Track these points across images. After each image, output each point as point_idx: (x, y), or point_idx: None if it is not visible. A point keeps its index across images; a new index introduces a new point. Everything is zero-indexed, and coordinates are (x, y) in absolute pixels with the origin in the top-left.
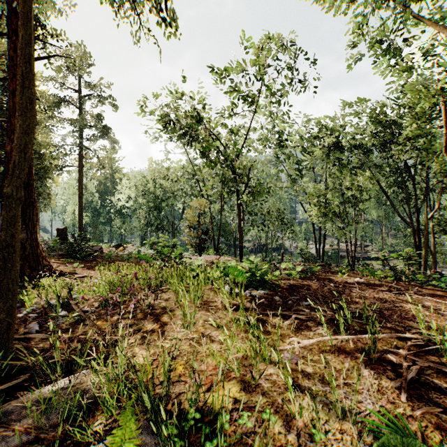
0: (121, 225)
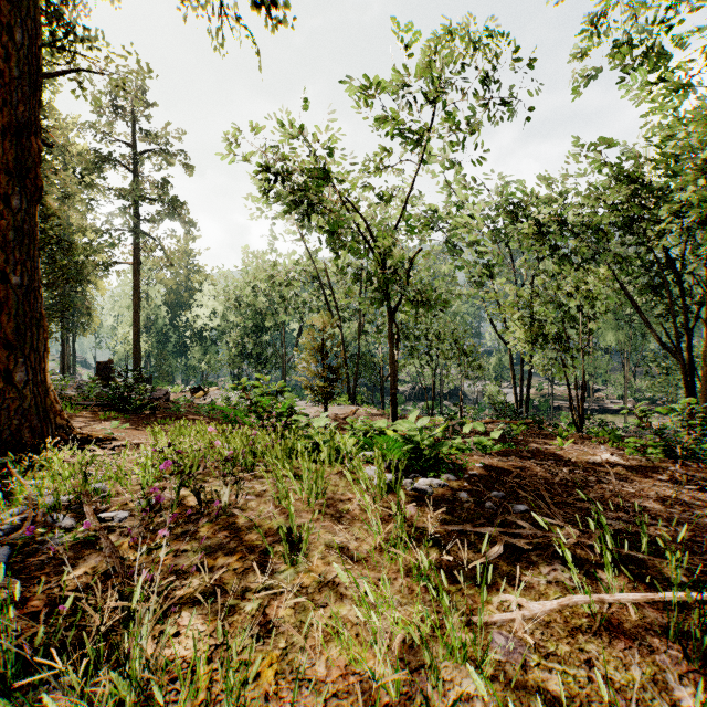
0: (202, 357)
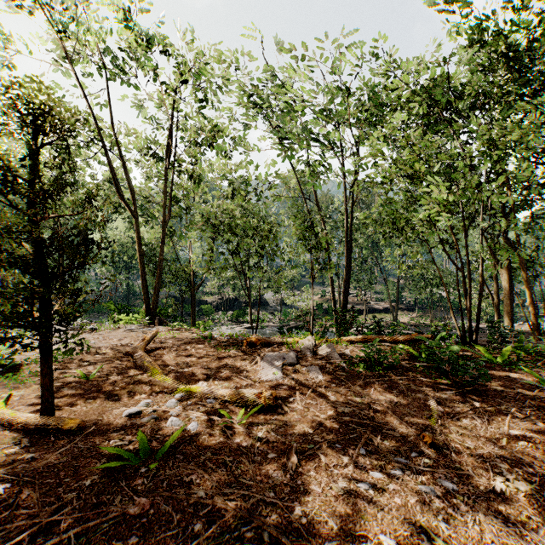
0: None
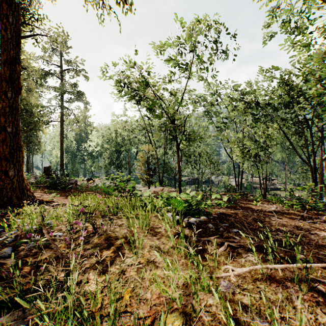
0: (92, 164)
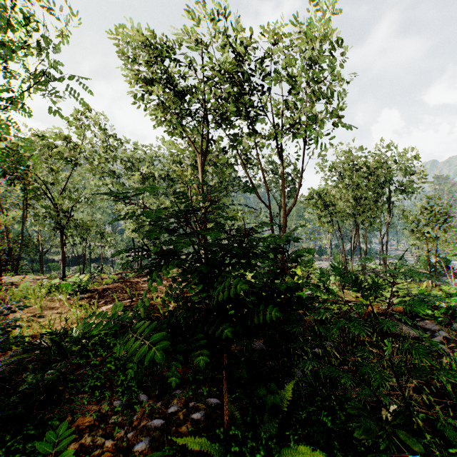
0: None
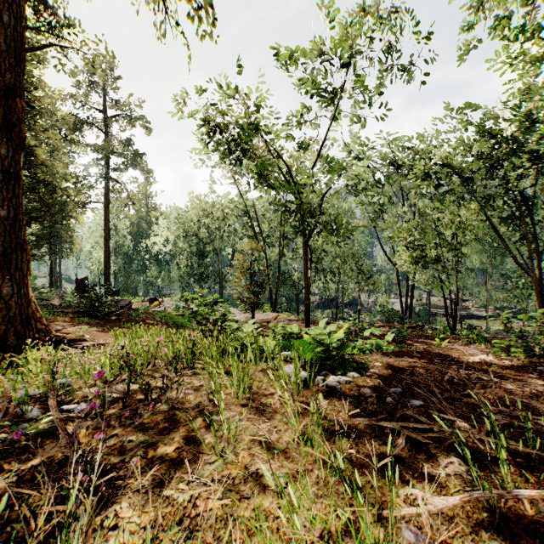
0: (158, 275)
